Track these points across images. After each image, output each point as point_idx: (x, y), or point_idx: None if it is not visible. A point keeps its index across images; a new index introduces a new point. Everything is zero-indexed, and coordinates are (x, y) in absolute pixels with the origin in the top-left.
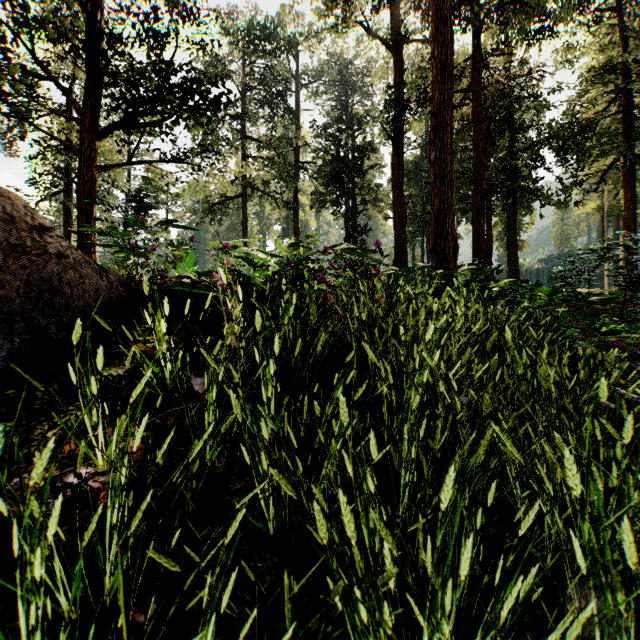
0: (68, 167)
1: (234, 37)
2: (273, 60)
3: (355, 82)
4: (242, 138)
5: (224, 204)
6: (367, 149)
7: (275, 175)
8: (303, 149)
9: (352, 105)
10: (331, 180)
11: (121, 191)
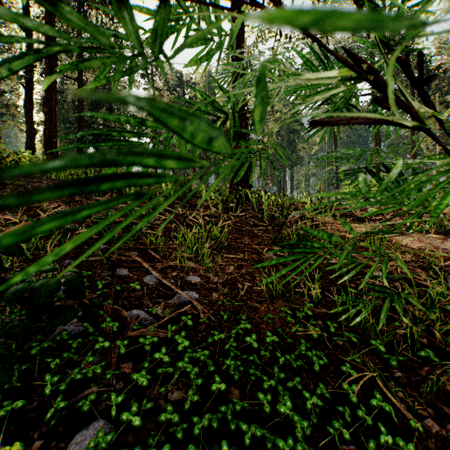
0: None
1: None
2: None
3: None
4: None
5: None
6: None
7: None
8: None
9: None
10: None
11: None
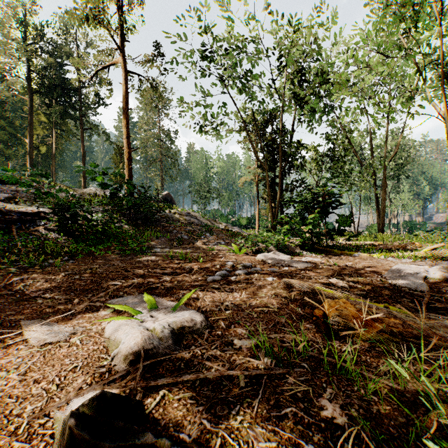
0: None
1: None
2: None
3: None
4: None
5: None
6: None
7: None
8: None
9: None
10: None
11: None
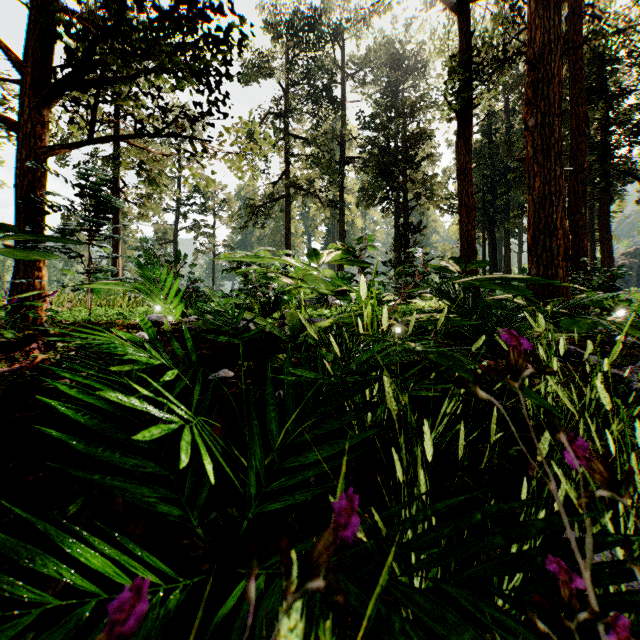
0: (117, 177)
1: (277, 31)
2: (317, 50)
3: (406, 66)
4: (285, 136)
5: (267, 206)
6: (421, 136)
7: (319, 173)
8: (349, 145)
9: (402, 92)
10: (380, 174)
11: (66, 181)
